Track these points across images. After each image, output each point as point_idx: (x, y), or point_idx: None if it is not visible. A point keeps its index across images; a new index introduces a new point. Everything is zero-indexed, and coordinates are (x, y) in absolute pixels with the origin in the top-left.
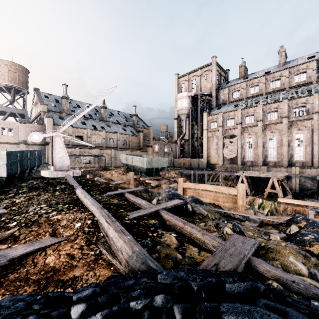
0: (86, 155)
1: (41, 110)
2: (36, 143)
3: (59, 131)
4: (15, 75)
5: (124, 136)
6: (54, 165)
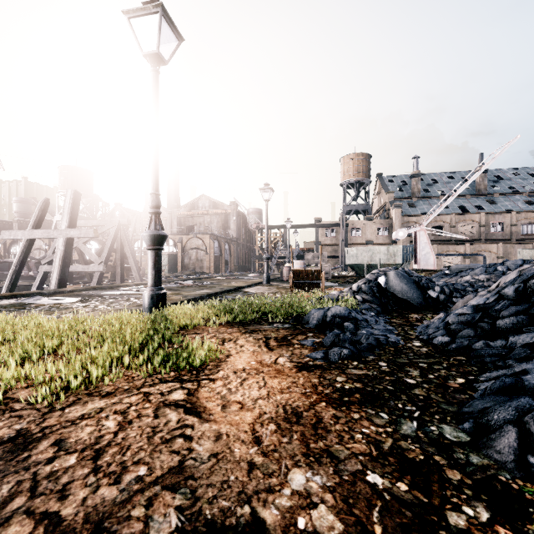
0: (449, 255)
1: (385, 201)
2: (382, 242)
3: (422, 224)
4: (359, 167)
5: (530, 216)
6: (418, 263)
